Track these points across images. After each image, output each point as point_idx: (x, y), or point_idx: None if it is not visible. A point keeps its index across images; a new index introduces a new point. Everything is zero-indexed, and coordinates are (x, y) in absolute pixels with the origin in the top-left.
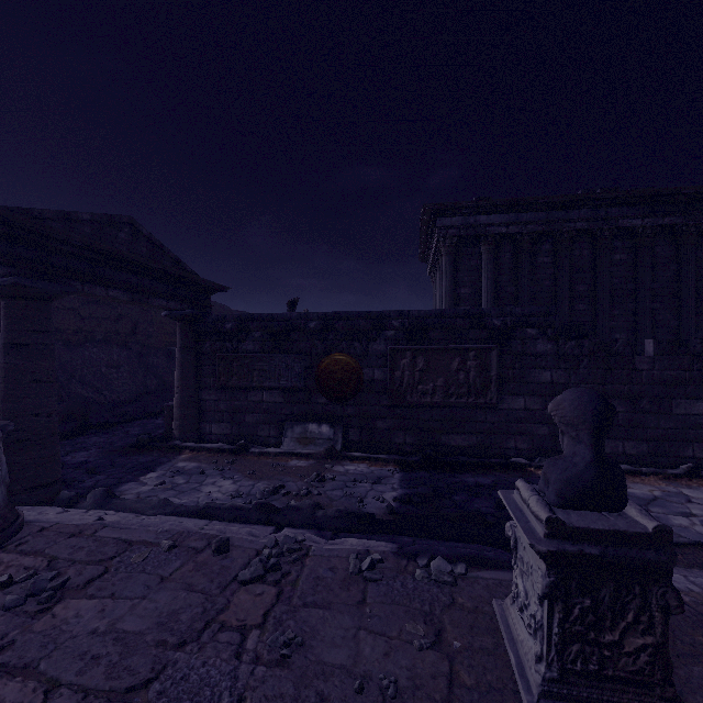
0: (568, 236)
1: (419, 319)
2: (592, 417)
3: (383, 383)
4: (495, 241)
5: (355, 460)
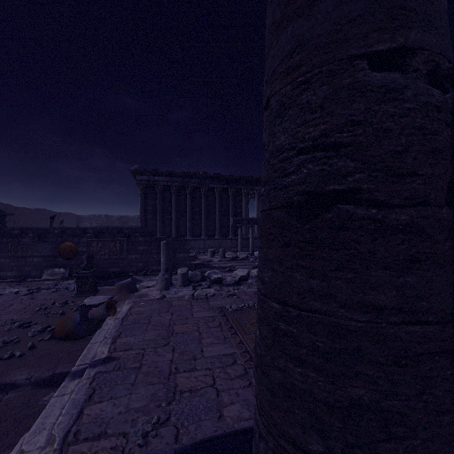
0: (191, 189)
1: (100, 230)
2: (86, 258)
3: (86, 252)
4: (162, 188)
5: (73, 279)
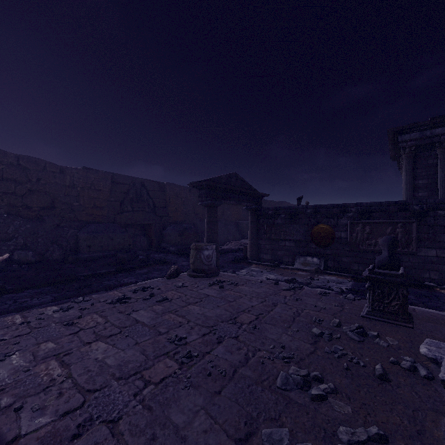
0: None
1: (366, 207)
2: (387, 243)
3: (346, 239)
4: None
5: (330, 275)
